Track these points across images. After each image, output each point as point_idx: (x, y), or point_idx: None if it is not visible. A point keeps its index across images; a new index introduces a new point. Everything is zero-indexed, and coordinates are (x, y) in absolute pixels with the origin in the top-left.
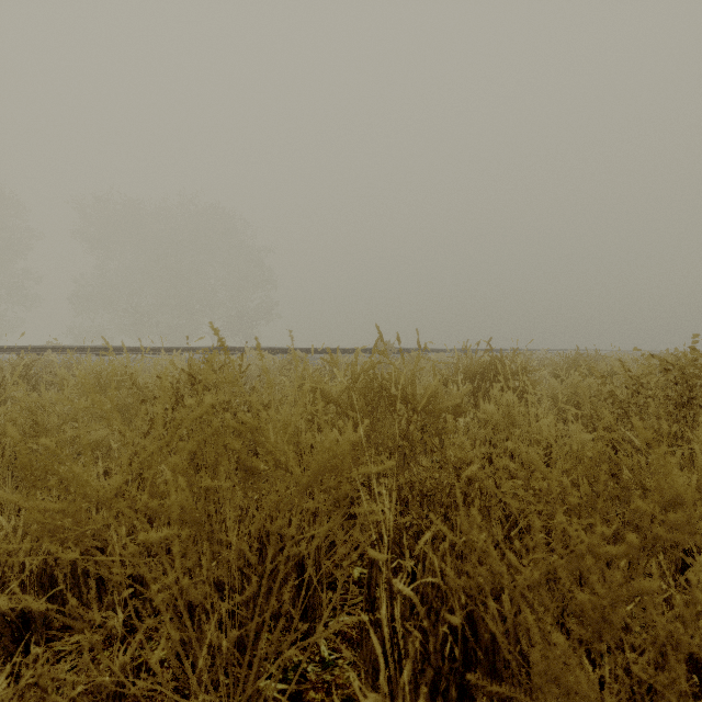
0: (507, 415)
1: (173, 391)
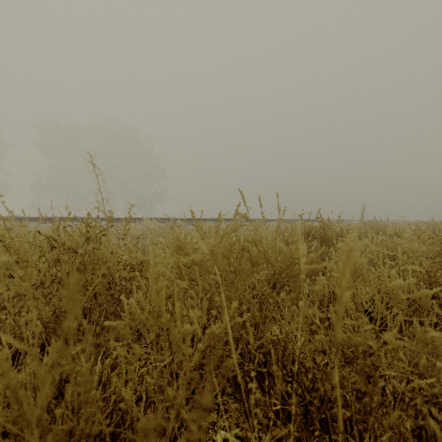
0: (353, 272)
1: (40, 253)
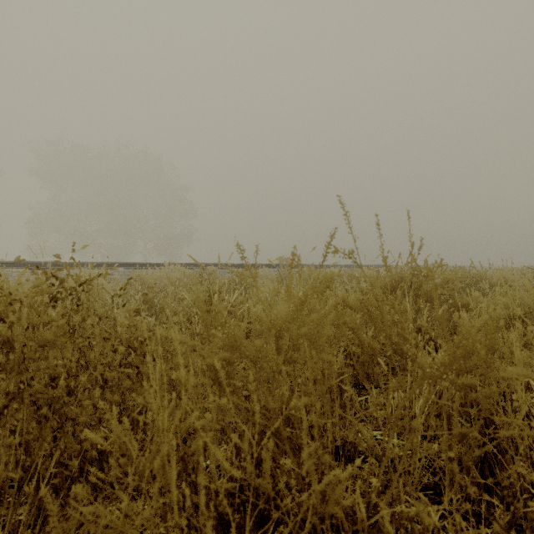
0: (522, 357)
1: None
